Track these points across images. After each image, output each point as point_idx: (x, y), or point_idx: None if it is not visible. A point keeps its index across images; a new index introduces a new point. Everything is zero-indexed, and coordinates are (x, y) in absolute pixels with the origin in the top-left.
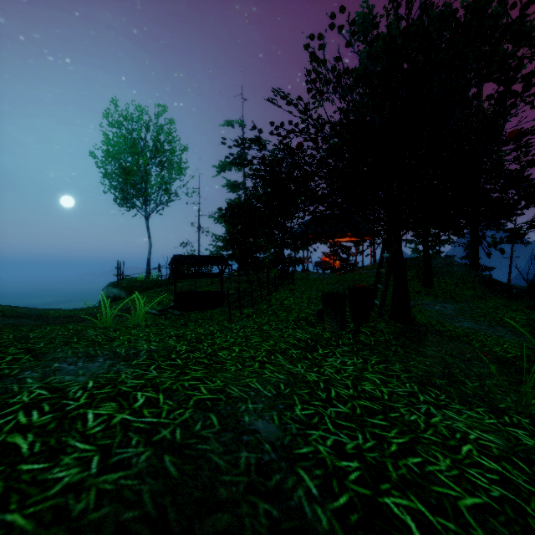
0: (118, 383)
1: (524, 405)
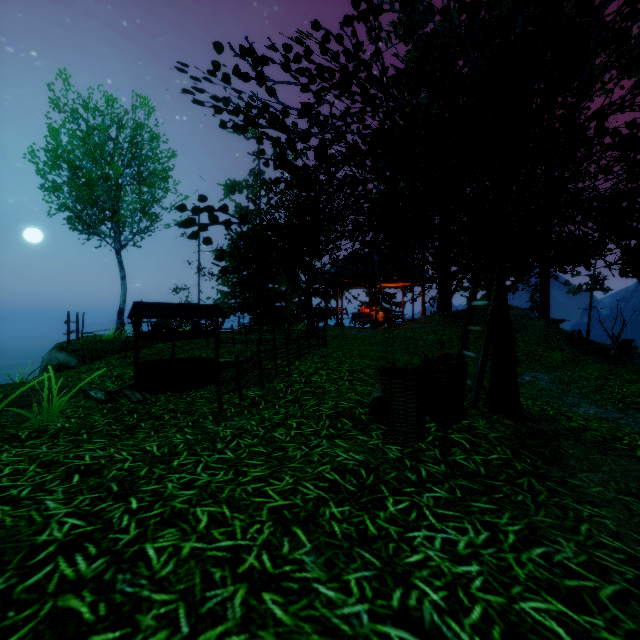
0: None
1: None
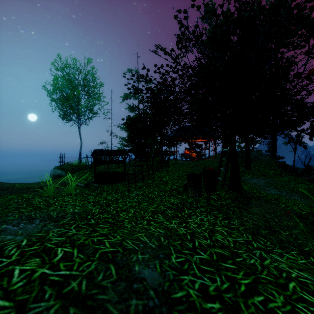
0: (45, 240)
1: None
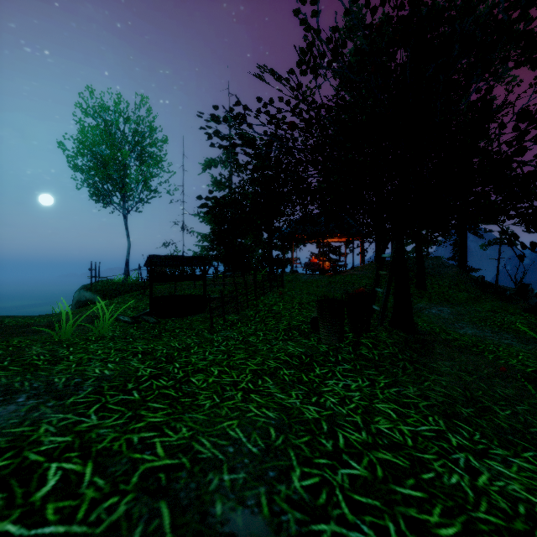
0: (27, 445)
1: None
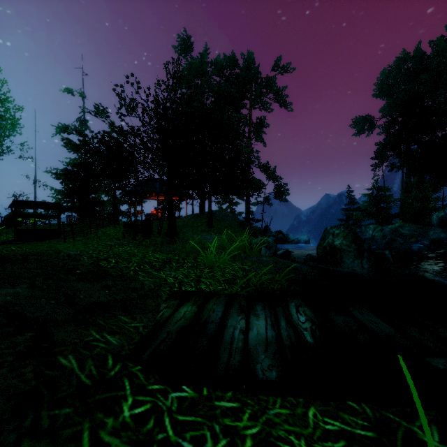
0: None
1: (187, 252)
